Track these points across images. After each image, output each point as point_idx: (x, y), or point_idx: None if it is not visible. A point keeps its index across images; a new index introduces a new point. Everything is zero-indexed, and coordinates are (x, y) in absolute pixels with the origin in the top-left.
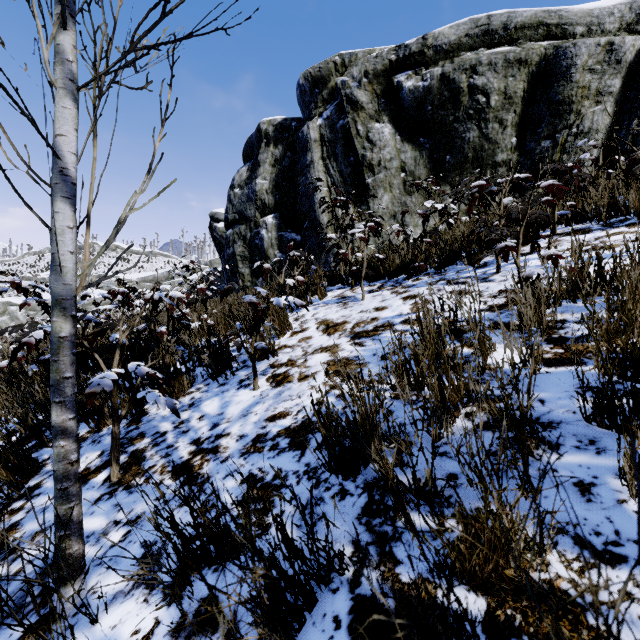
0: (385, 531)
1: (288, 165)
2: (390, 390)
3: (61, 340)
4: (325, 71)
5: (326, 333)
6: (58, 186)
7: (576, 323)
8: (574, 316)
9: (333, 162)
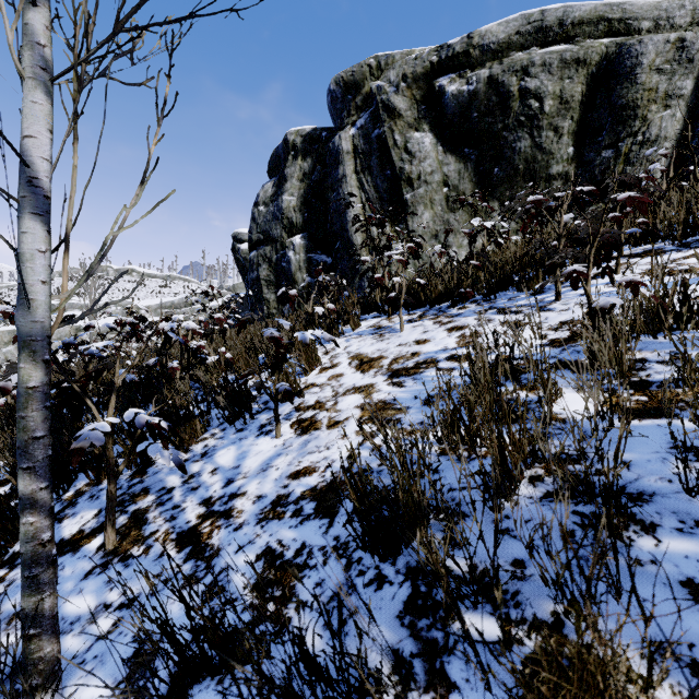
0: (434, 638)
1: (318, 180)
2: (436, 443)
3: (30, 391)
4: (359, 75)
5: (360, 370)
6: (26, 200)
7: (659, 363)
8: (656, 354)
9: (368, 176)
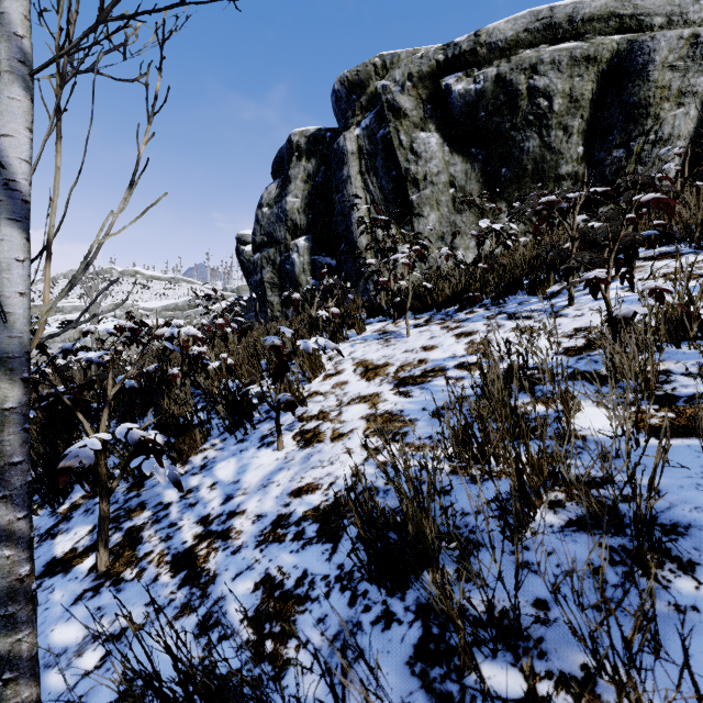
0: (449, 692)
1: (322, 181)
2: (446, 460)
3: (6, 413)
4: (363, 75)
5: (365, 378)
6: (2, 204)
7: (685, 376)
8: (680, 366)
9: (373, 177)
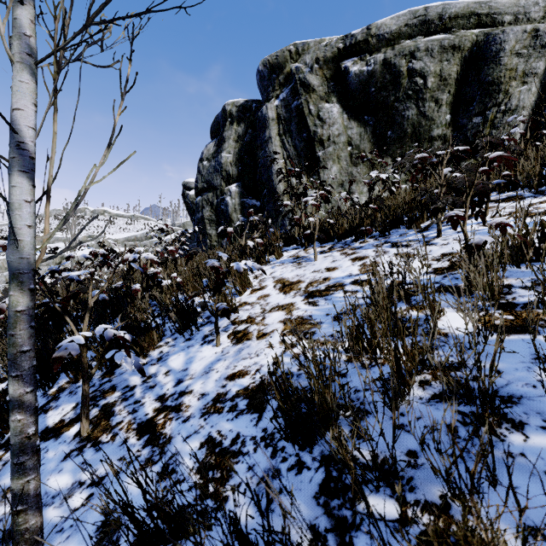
0: (344, 516)
1: (249, 141)
2: (343, 352)
3: (18, 314)
4: (281, 59)
5: (282, 291)
6: (15, 160)
7: (522, 288)
8: (519, 281)
9: (288, 138)
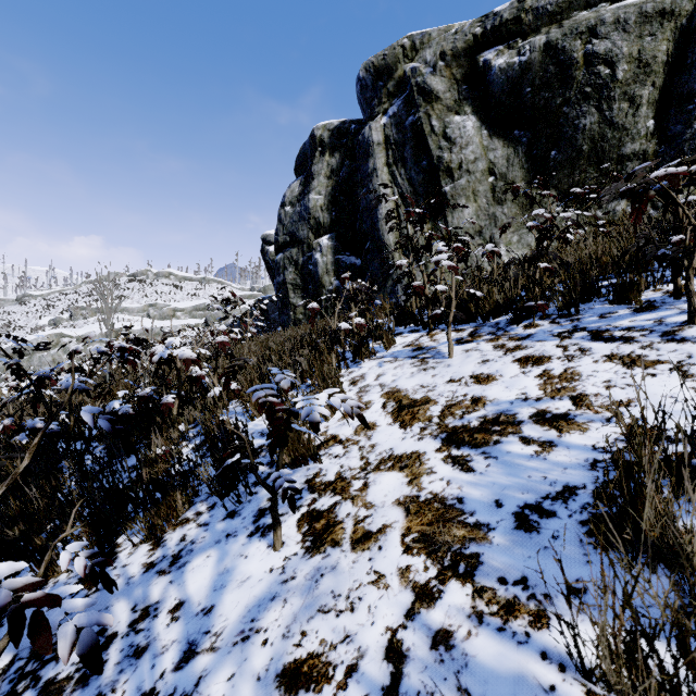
0: None
1: (346, 176)
2: (575, 671)
3: None
4: (391, 58)
5: (398, 421)
6: None
7: None
8: None
9: (401, 168)
